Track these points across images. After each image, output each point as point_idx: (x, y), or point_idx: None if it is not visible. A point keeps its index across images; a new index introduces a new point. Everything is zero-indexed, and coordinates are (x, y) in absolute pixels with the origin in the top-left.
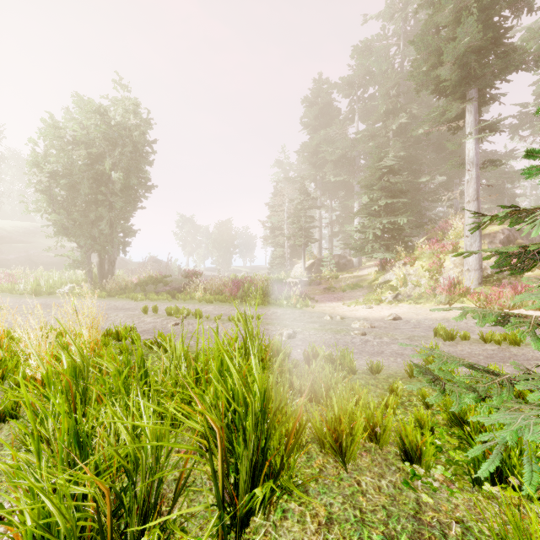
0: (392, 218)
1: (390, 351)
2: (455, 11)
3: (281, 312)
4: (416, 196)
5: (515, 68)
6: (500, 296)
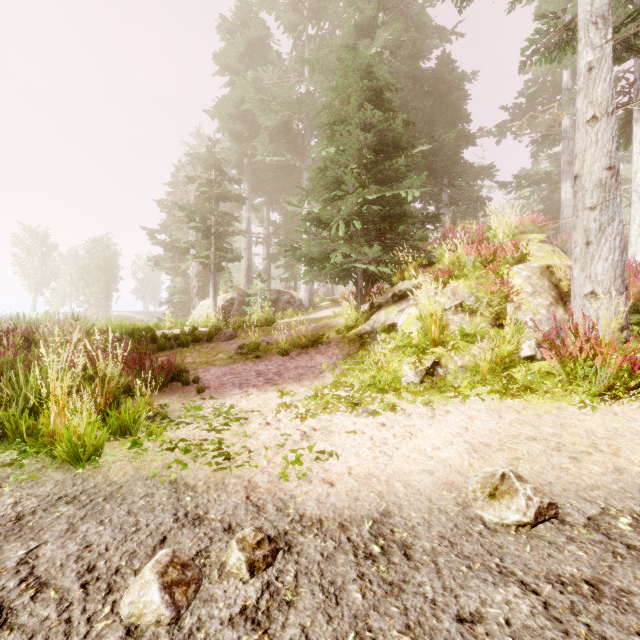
0: (387, 191)
1: None
2: None
3: None
4: None
5: None
6: None
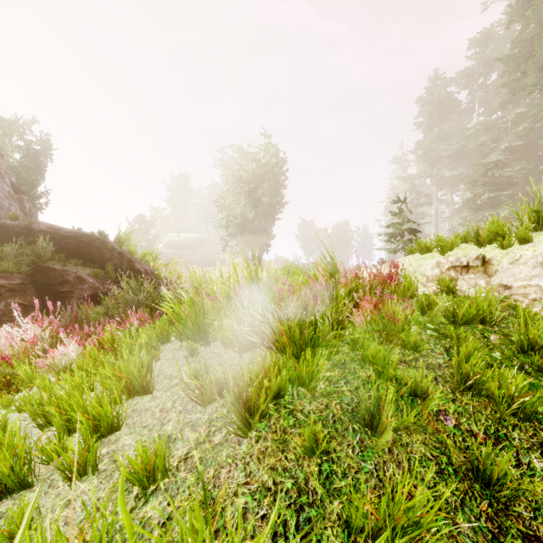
0: (495, 211)
1: None
2: (540, 25)
3: None
4: (542, 183)
5: None
6: None
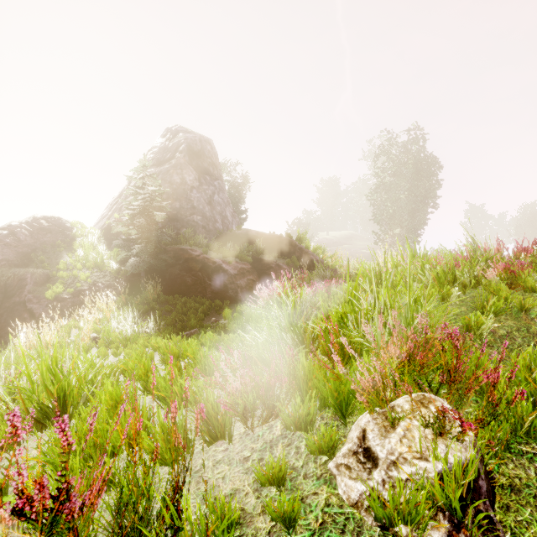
0: None
1: None
2: None
3: None
4: None
5: None
6: None
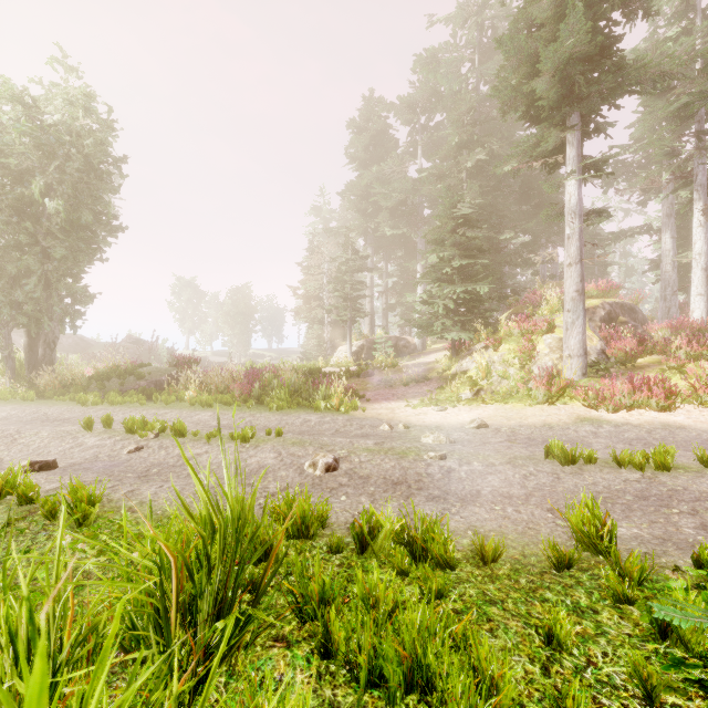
0: (469, 286)
1: (489, 490)
2: (555, 3)
3: (316, 420)
4: (496, 258)
5: (627, 89)
6: (616, 392)
